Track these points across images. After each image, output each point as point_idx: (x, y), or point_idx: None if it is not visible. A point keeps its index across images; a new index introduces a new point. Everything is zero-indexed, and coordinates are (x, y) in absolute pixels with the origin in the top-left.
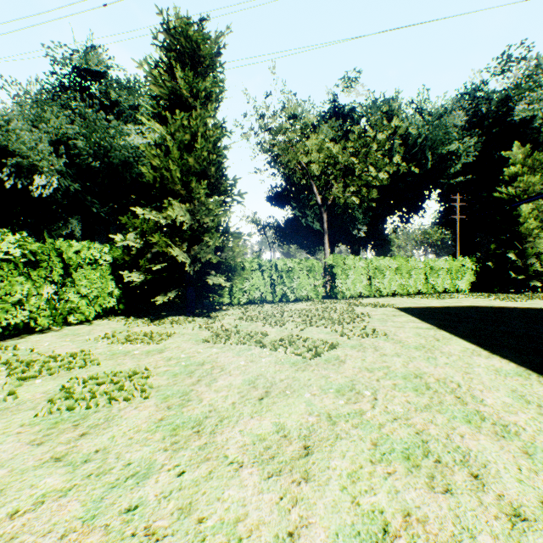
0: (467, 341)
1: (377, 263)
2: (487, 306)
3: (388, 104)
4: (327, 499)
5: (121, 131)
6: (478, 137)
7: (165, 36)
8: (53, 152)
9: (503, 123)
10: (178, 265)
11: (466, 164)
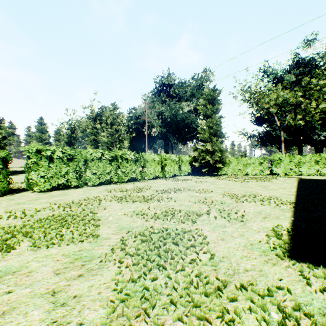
0: (297, 184)
1: (301, 159)
2: None
3: None
4: (230, 187)
5: (181, 108)
6: None
7: (204, 96)
8: (157, 118)
9: None
10: (207, 161)
11: None
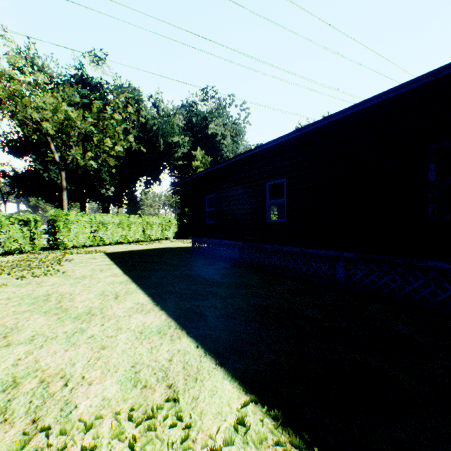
0: (122, 269)
1: (102, 218)
2: (170, 247)
3: (131, 92)
4: None
5: None
6: (192, 137)
7: None
8: None
9: (204, 133)
10: None
11: (185, 153)
